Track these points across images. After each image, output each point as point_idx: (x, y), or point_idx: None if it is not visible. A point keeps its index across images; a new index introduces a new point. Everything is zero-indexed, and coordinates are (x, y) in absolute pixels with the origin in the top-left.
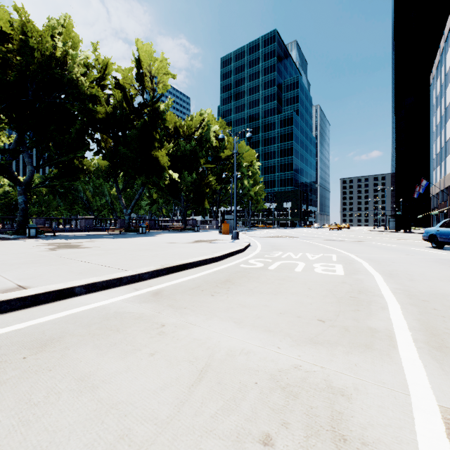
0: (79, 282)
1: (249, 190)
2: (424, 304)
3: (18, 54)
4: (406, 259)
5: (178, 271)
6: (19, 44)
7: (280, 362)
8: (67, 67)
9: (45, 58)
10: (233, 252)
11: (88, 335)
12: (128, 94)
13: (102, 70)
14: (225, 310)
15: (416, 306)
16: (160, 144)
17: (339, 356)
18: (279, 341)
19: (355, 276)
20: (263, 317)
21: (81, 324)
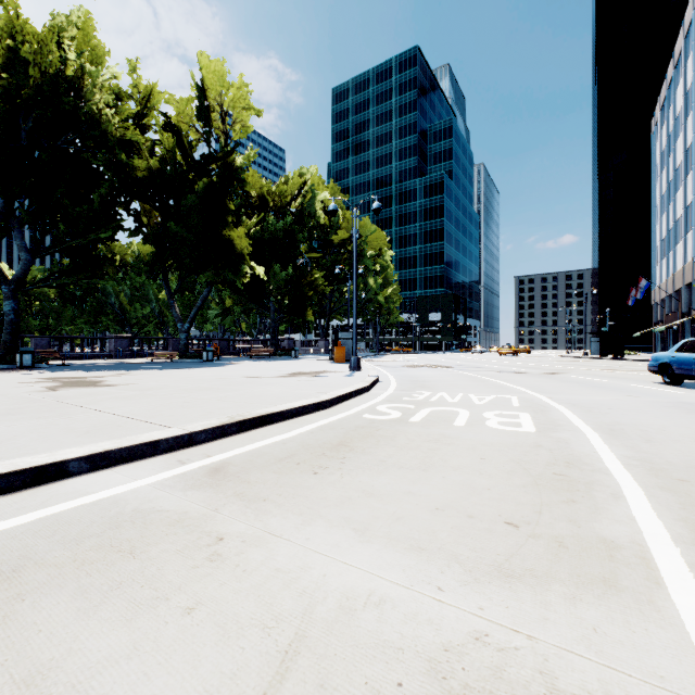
0: (78, 451)
1: (377, 294)
2: (683, 487)
3: (3, 71)
4: (630, 404)
5: (260, 426)
6: (5, 55)
7: (445, 625)
8: (84, 94)
9: (48, 79)
10: (351, 393)
11: (71, 563)
12: (184, 140)
13: (142, 101)
14: (337, 503)
15: (672, 492)
16: (236, 220)
17: (558, 607)
18: (439, 572)
19: (555, 434)
20: (406, 518)
21: (63, 538)
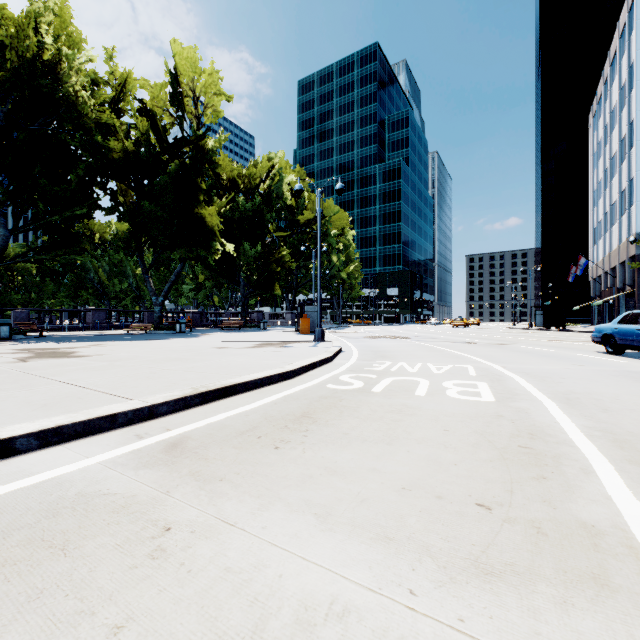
0: (28, 426)
1: (340, 270)
2: None
3: None
4: (580, 373)
5: (224, 397)
6: None
7: None
8: (62, 78)
9: (25, 62)
10: (315, 363)
11: None
12: (158, 124)
13: (118, 86)
14: (298, 483)
15: None
16: (208, 200)
17: (549, 616)
18: (410, 570)
19: (514, 404)
20: (371, 500)
21: None
